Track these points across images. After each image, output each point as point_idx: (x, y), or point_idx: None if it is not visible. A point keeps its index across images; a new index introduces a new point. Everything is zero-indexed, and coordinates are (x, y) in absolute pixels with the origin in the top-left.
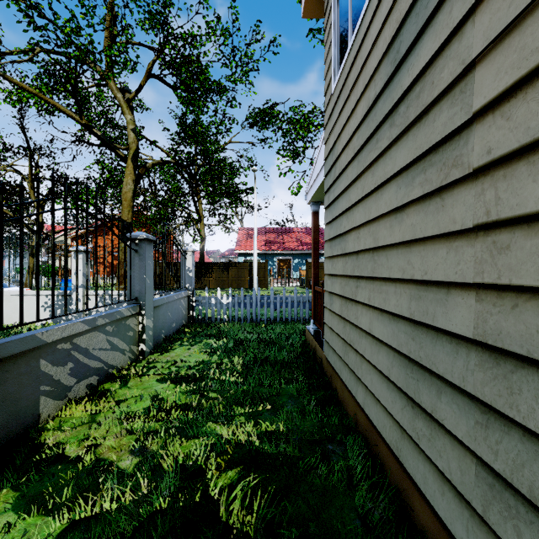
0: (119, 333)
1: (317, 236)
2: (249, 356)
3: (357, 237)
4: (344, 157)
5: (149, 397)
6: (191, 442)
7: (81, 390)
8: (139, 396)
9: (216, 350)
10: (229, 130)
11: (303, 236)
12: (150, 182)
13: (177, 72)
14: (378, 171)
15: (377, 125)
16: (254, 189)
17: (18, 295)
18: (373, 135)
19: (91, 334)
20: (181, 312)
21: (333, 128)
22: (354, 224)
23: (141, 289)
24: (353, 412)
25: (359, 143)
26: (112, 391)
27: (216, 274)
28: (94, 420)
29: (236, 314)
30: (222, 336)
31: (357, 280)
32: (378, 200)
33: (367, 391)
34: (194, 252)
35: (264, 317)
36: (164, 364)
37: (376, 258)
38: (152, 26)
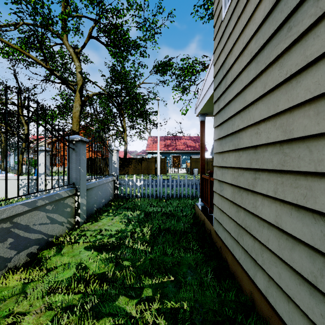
0: (58, 210)
1: (204, 138)
2: (155, 227)
3: (255, 133)
4: (238, 65)
5: (75, 264)
6: (102, 323)
7: (21, 259)
8: (67, 263)
9: (131, 220)
10: (142, 75)
11: (188, 141)
12: (94, 108)
13: (108, 34)
14: (292, 59)
15: (290, 11)
16: (158, 112)
17: (3, 179)
18: (281, 26)
19: (31, 213)
20: (109, 191)
21: (223, 48)
22: (251, 121)
23: (77, 176)
24: (248, 289)
25: (258, 44)
26: (47, 258)
27: (134, 165)
28: (24, 291)
29: (146, 192)
30: (136, 208)
31: (255, 172)
32: (291, 89)
33: (271, 281)
34: (118, 150)
35: (164, 194)
36: (92, 232)
37: (288, 151)
38: (91, 2)
